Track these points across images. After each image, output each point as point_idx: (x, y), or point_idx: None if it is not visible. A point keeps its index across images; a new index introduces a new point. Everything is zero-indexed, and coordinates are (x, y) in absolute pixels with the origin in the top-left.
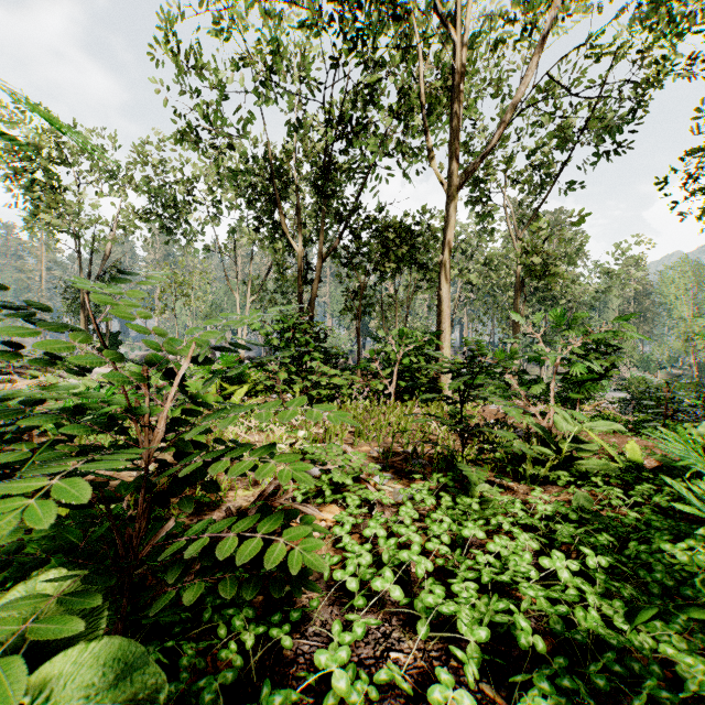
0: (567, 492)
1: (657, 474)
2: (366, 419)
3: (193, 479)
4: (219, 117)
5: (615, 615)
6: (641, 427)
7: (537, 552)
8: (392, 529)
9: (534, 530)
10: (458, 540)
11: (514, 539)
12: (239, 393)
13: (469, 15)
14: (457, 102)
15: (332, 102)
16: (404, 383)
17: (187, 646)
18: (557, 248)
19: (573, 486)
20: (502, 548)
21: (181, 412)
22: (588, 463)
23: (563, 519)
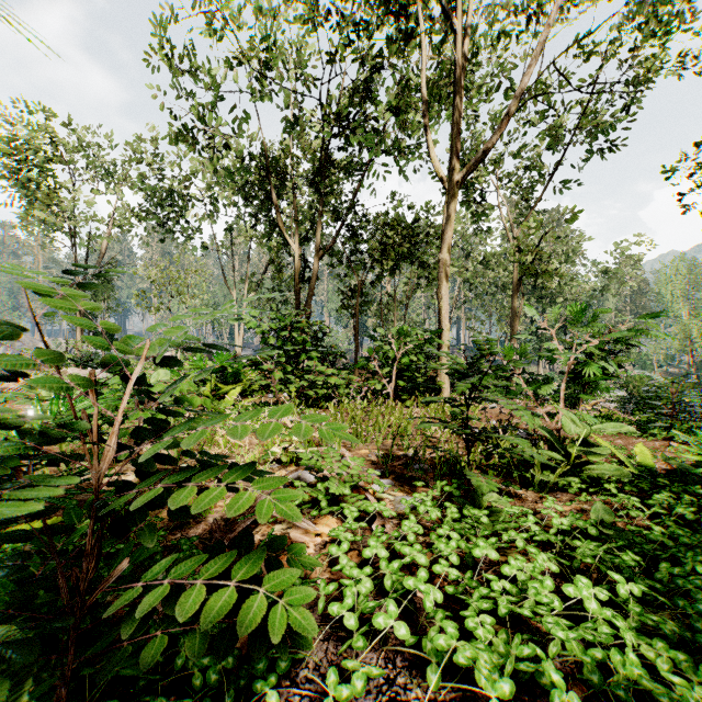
0: (579, 500)
1: (671, 479)
2: (364, 419)
3: (159, 505)
4: (215, 113)
5: (657, 659)
6: (647, 428)
7: (553, 571)
8: (394, 547)
9: (548, 544)
10: (468, 559)
11: (528, 555)
12: (234, 393)
13: (469, 8)
14: (457, 96)
15: (329, 99)
16: (403, 383)
17: (154, 701)
18: (555, 246)
19: (585, 493)
20: (519, 571)
21: (147, 423)
22: (600, 468)
23: (580, 533)
